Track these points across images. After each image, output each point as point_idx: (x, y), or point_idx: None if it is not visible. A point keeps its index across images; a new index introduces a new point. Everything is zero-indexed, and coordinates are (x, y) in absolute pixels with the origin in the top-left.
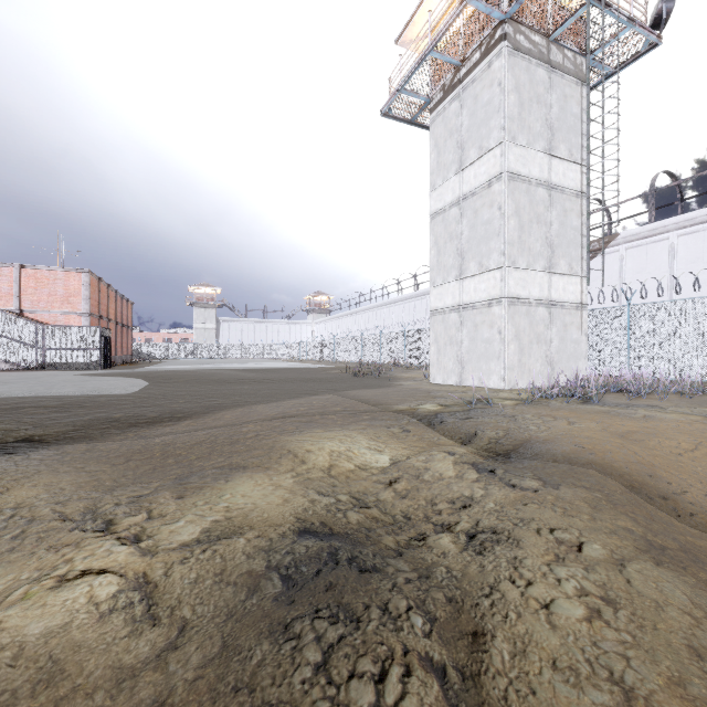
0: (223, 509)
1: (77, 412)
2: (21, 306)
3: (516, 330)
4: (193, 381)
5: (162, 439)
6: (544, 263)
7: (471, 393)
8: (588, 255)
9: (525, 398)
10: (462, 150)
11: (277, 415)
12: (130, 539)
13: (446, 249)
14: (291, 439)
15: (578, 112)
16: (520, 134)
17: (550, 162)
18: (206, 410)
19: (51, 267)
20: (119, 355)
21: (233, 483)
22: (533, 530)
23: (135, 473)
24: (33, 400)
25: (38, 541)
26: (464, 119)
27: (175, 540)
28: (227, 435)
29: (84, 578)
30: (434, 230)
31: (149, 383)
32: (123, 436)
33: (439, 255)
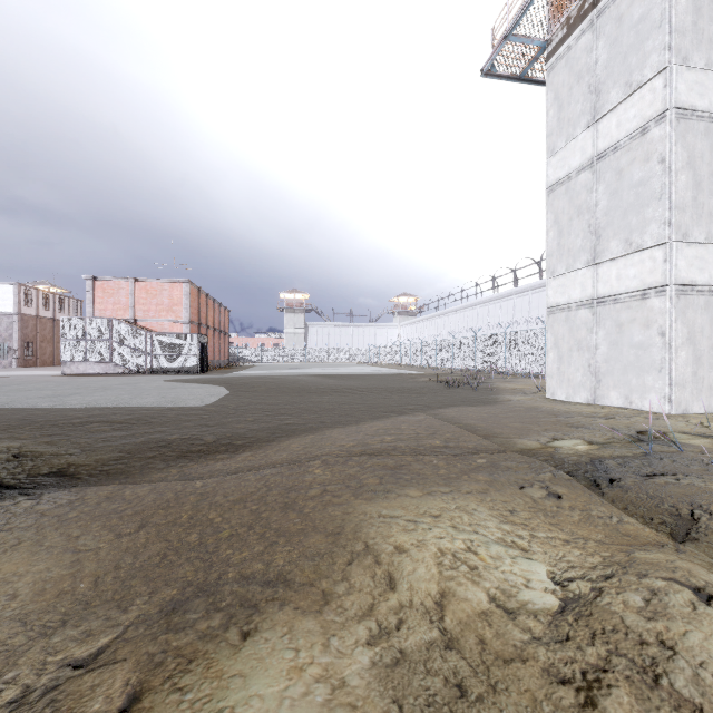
0: None
1: (137, 431)
2: (135, 316)
3: (689, 331)
4: (273, 390)
5: (205, 482)
6: None
7: (622, 420)
8: None
9: None
10: (597, 95)
11: (355, 451)
12: None
13: (572, 227)
14: (370, 510)
15: None
16: (696, 51)
17: None
18: (271, 435)
19: (158, 280)
20: (217, 359)
21: (252, 649)
22: None
23: (134, 561)
24: (108, 413)
25: None
26: (600, 53)
27: None
28: (282, 487)
29: None
30: (553, 205)
31: (229, 392)
32: (163, 474)
33: (560, 237)
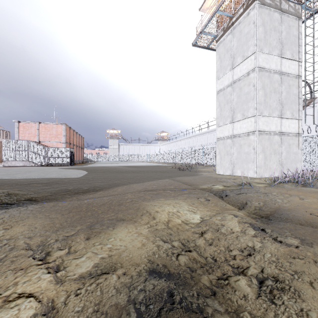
0: (108, 249)
1: (54, 186)
2: (39, 139)
3: (262, 148)
4: (106, 172)
5: (88, 201)
6: (277, 113)
7: (239, 180)
8: (305, 107)
9: (269, 183)
10: (233, 58)
11: (142, 190)
12: (54, 268)
13: (225, 108)
14: (148, 204)
15: (296, 34)
16: (265, 47)
17: (281, 61)
18: (109, 186)
19: (51, 123)
20: (78, 159)
21: (116, 230)
22: (307, 284)
23: (71, 220)
24: (38, 180)
25: (10, 263)
26: (234, 43)
27: (77, 272)
28: (117, 200)
29: (18, 301)
30: (218, 99)
31: (88, 172)
32: (71, 199)
33: (221, 111)
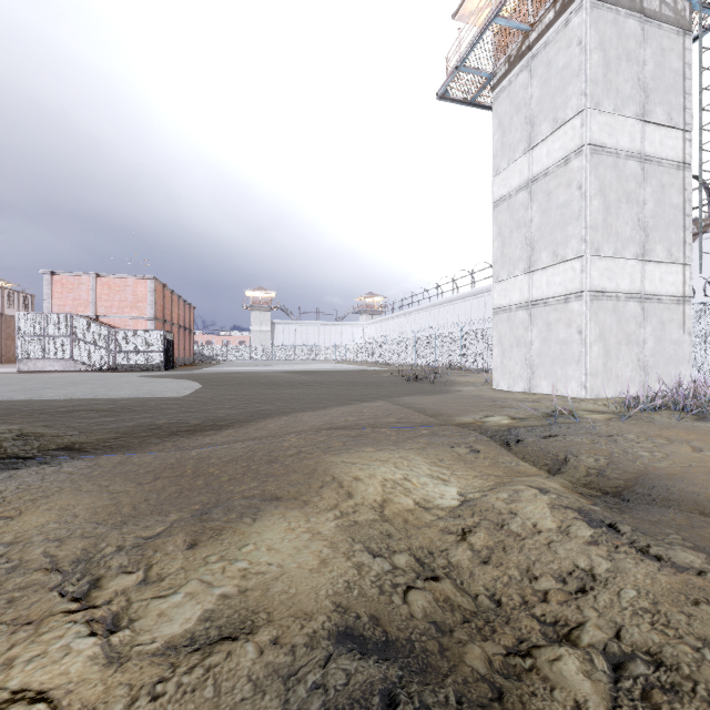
0: (239, 574)
1: (125, 417)
2: (97, 312)
3: (600, 329)
4: (244, 384)
5: (199, 451)
6: (635, 249)
7: (545, 403)
8: (700, 236)
9: (616, 410)
10: (531, 126)
11: (323, 427)
12: (106, 623)
13: (512, 239)
14: (336, 460)
15: (679, 67)
16: (606, 98)
17: (643, 130)
18: (249, 417)
19: (122, 275)
20: (182, 357)
21: (261, 524)
22: None
23: (158, 497)
24: (90, 403)
25: (5, 607)
26: (534, 91)
27: (159, 635)
28: (266, 451)
29: None
30: (498, 219)
31: (202, 386)
32: (160, 447)
33: (503, 247)
